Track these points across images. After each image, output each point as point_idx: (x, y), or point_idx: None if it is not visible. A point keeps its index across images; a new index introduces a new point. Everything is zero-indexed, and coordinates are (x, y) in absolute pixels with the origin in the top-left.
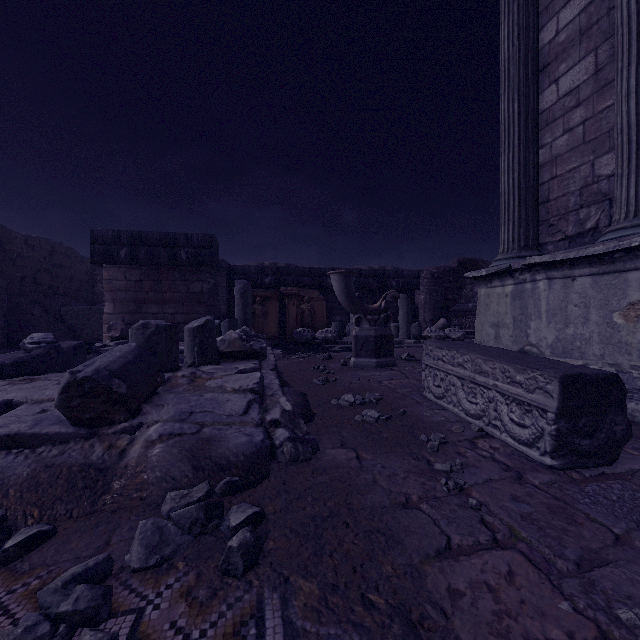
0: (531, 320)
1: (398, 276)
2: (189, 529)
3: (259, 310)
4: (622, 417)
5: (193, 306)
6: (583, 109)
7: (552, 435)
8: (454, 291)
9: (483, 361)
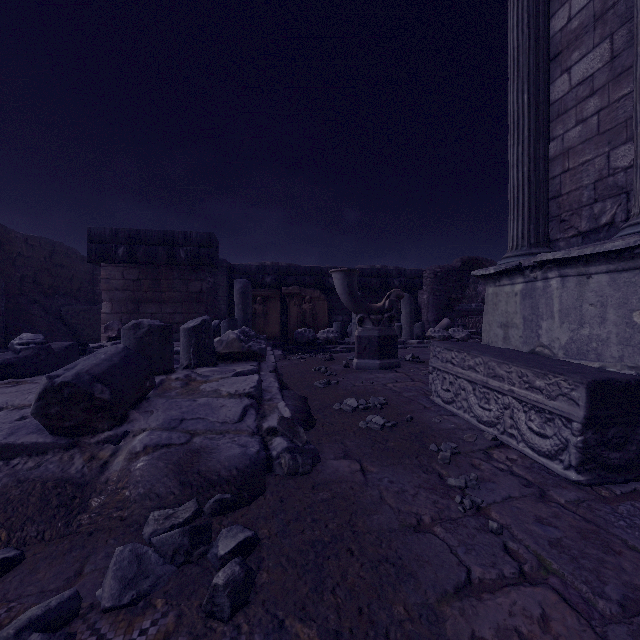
0: (543, 320)
1: (401, 275)
2: (172, 557)
3: (260, 310)
4: None
5: (192, 306)
6: (598, 98)
7: (578, 447)
8: (458, 291)
9: (497, 364)
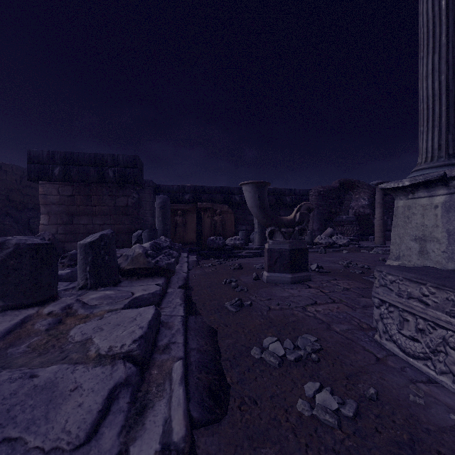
0: None
1: (292, 194)
2: None
3: (180, 221)
4: None
5: (119, 218)
6: None
7: None
8: (336, 206)
9: None
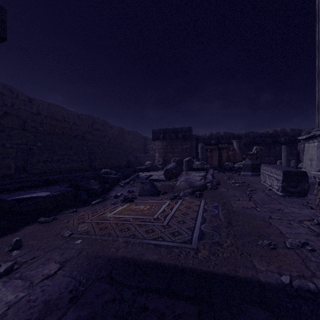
0: None
1: (285, 135)
2: (189, 193)
3: (209, 155)
4: (307, 183)
5: (183, 153)
6: None
7: (280, 186)
8: None
9: (272, 169)
